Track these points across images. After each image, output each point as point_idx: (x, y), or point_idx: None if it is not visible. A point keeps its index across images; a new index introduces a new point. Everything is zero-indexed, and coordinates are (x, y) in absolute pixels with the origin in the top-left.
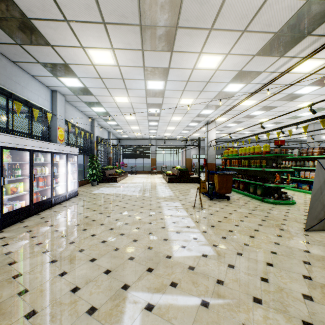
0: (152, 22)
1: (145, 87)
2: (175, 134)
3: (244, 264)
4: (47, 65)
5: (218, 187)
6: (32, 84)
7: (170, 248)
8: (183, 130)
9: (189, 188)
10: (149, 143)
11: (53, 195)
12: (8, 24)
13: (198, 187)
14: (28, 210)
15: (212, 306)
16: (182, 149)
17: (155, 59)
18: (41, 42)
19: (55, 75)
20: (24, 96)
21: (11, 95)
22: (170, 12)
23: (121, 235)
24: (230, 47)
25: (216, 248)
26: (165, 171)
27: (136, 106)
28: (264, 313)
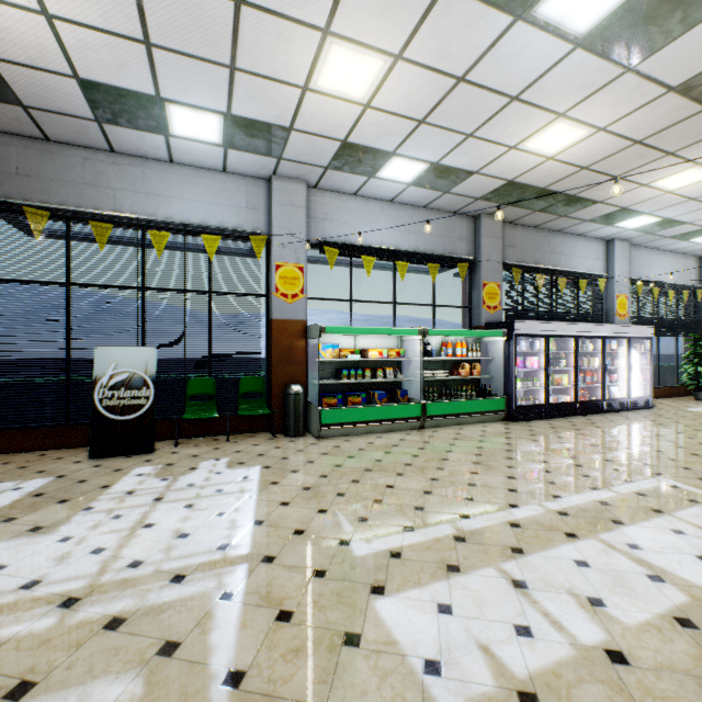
0: None
1: None
2: None
3: None
4: (596, 219)
5: None
6: (577, 246)
7: None
8: None
9: None
10: None
11: (604, 397)
12: (553, 207)
13: None
14: (572, 407)
15: None
16: None
17: None
18: (586, 205)
19: (608, 224)
20: (568, 267)
21: (554, 272)
22: None
23: (690, 454)
24: None
25: None
26: None
27: None
28: None
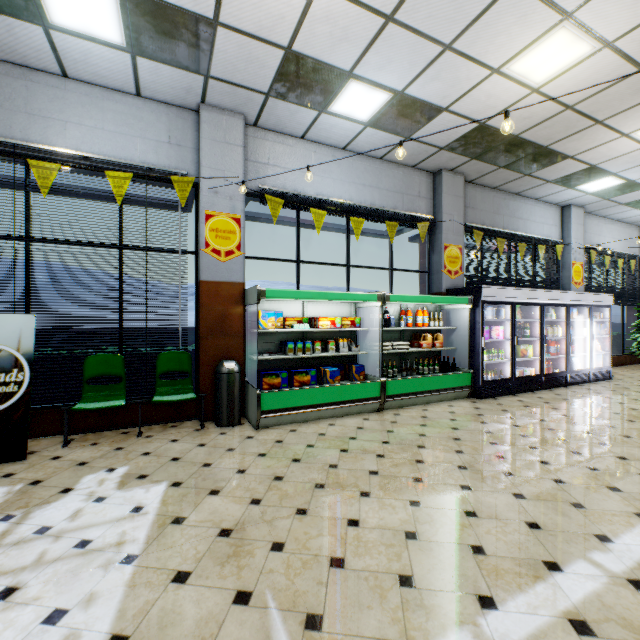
0: None
1: None
2: None
3: None
4: (559, 180)
5: None
6: (534, 211)
7: None
8: None
9: None
10: None
11: (568, 369)
12: (520, 163)
13: None
14: (537, 381)
15: None
16: None
17: None
18: (556, 160)
19: (570, 187)
20: (526, 232)
21: (513, 237)
22: None
23: None
24: None
25: None
26: None
27: None
28: None
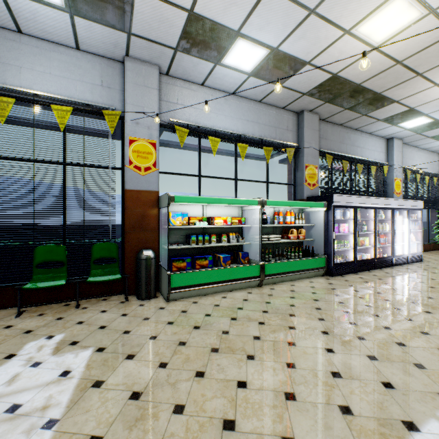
0: None
1: None
2: None
3: None
4: (387, 119)
5: None
6: (368, 142)
7: None
8: None
9: None
10: None
11: (393, 254)
12: (360, 105)
13: None
14: (372, 263)
15: None
16: None
17: None
18: (385, 104)
19: (394, 124)
20: (362, 157)
21: (353, 160)
22: None
23: None
24: None
25: None
26: None
27: None
28: None
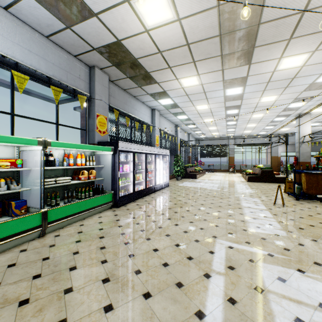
0: (231, 50)
1: (224, 94)
2: (257, 131)
3: (315, 246)
4: (152, 94)
5: (305, 187)
6: (142, 108)
7: (246, 226)
8: (266, 126)
9: (272, 187)
10: (227, 142)
11: (156, 184)
12: (137, 78)
13: (279, 185)
14: (144, 191)
15: (276, 257)
16: (266, 146)
17: (234, 73)
18: (152, 82)
19: (156, 99)
20: (138, 117)
21: (133, 118)
22: (247, 40)
23: (207, 213)
24: (316, 45)
25: (290, 233)
26: (245, 170)
27: (214, 111)
28: (320, 269)
